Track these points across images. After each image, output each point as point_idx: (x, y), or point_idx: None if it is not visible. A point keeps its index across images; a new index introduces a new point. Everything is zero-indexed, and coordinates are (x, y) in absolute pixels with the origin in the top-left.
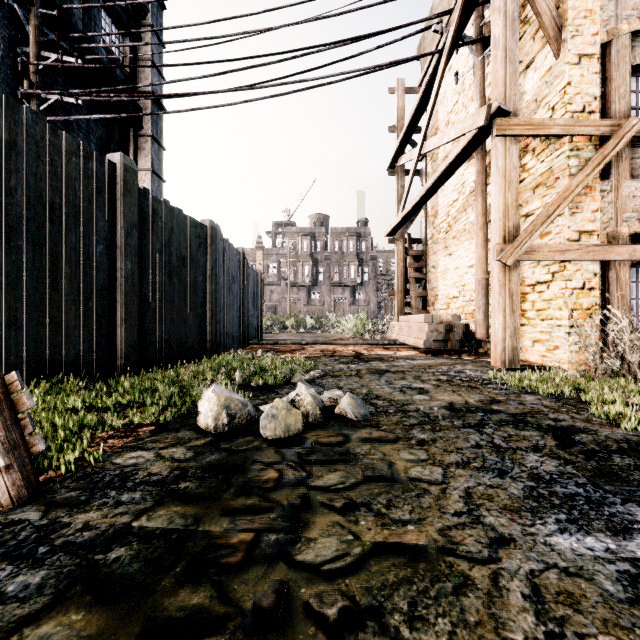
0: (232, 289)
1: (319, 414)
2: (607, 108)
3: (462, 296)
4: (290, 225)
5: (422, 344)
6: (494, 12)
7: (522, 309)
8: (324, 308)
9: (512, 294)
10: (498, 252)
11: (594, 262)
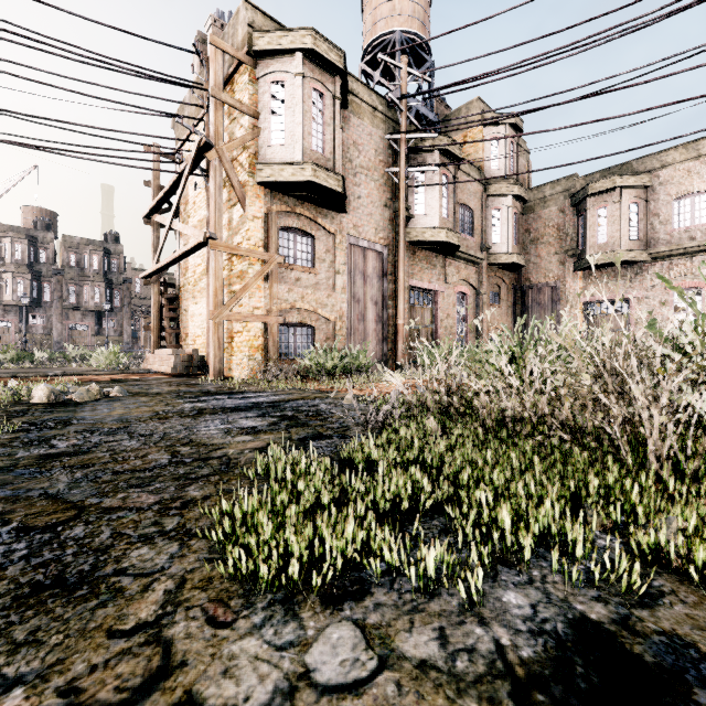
0: None
1: (103, 394)
2: (268, 246)
3: (204, 336)
4: None
5: (171, 370)
6: (211, 176)
7: (232, 346)
8: (52, 337)
9: (220, 338)
10: (211, 315)
11: (261, 323)
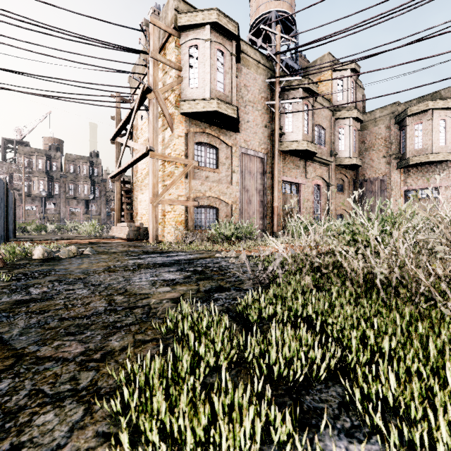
0: (1, 206)
1: (79, 253)
2: (188, 155)
3: (147, 214)
4: (23, 143)
5: (126, 236)
6: (150, 110)
7: (165, 221)
8: (60, 216)
9: (156, 216)
10: (151, 200)
11: (183, 206)
